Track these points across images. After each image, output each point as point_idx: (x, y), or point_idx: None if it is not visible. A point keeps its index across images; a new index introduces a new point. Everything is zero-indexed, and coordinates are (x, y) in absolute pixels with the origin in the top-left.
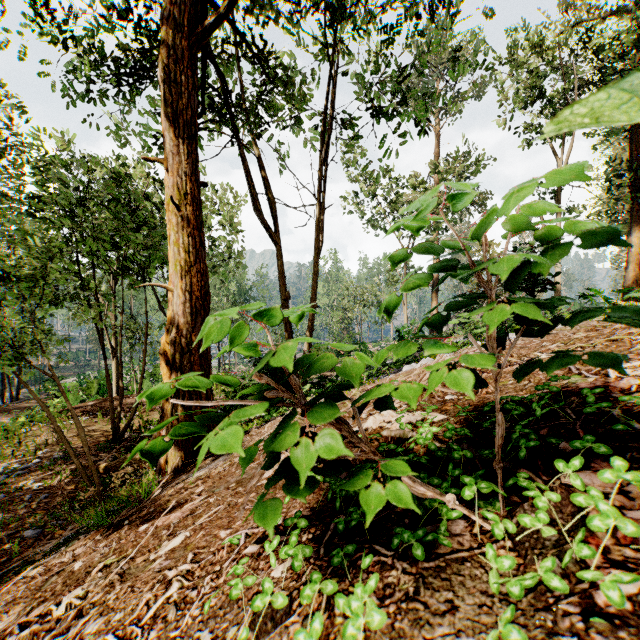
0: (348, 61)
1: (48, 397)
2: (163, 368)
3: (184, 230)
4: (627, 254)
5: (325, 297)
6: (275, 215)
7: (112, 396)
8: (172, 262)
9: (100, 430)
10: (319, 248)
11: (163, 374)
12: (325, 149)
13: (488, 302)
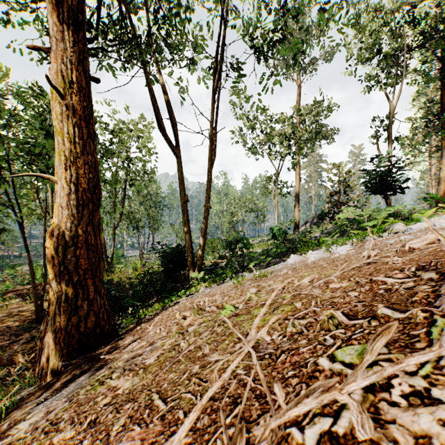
0: (235, 17)
1: (4, 280)
2: (49, 262)
3: (69, 119)
4: (439, 172)
5: (218, 205)
6: (176, 132)
7: (35, 283)
8: (56, 152)
9: (29, 310)
10: (212, 160)
11: (49, 268)
12: (217, 78)
13: (338, 207)
